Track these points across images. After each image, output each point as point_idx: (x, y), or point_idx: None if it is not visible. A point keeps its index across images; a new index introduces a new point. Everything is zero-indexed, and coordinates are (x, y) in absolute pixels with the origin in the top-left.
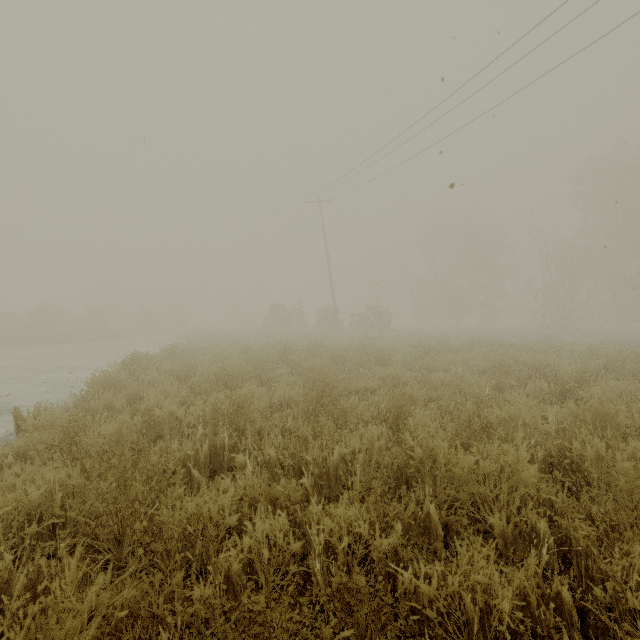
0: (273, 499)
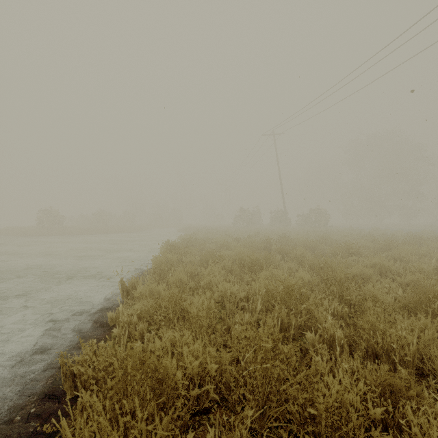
0: (394, 390)
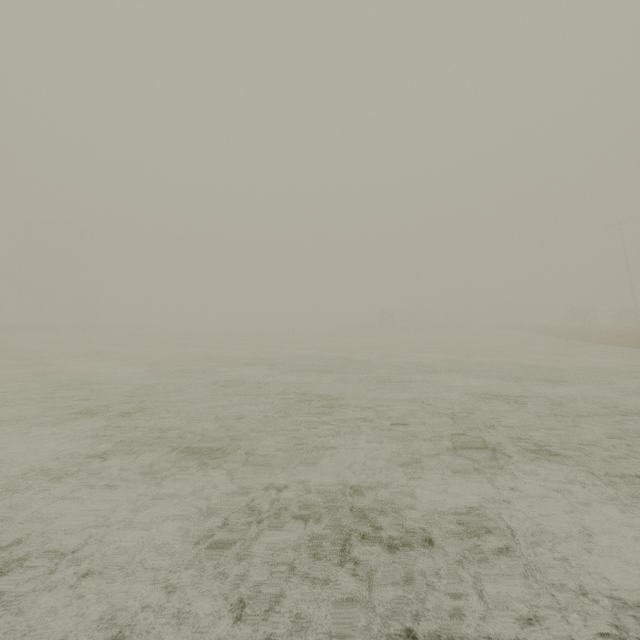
0: None
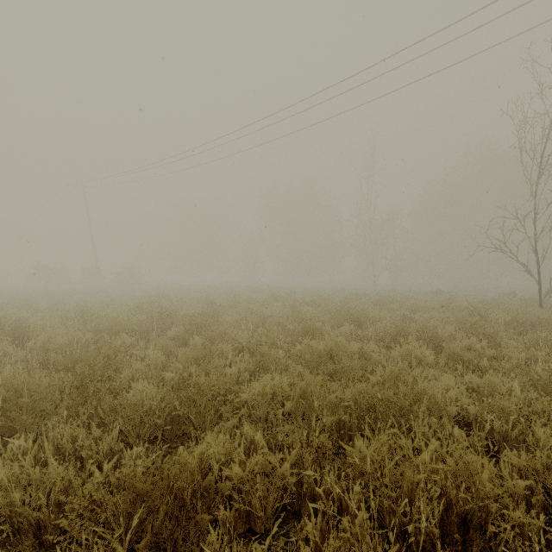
0: None
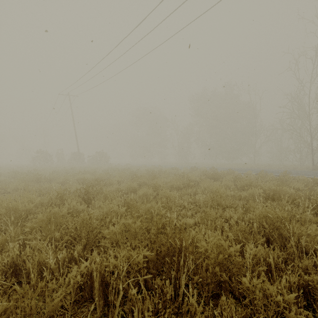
0: None
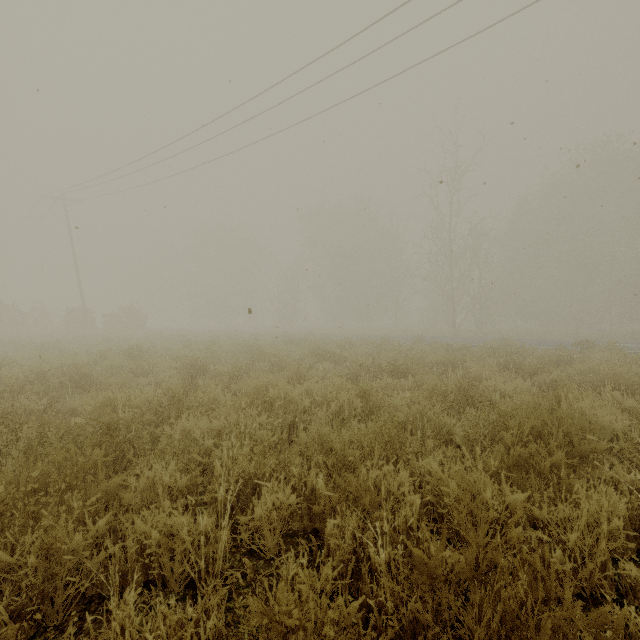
0: None
